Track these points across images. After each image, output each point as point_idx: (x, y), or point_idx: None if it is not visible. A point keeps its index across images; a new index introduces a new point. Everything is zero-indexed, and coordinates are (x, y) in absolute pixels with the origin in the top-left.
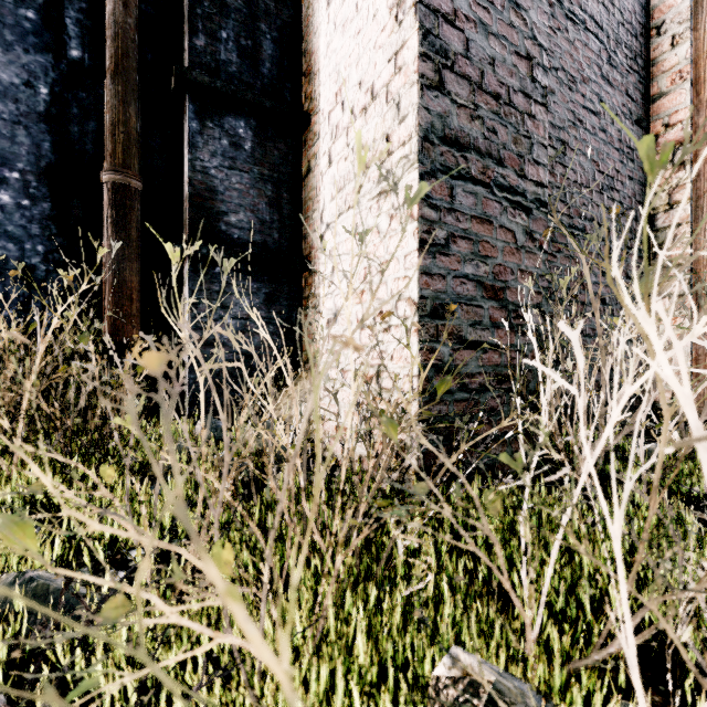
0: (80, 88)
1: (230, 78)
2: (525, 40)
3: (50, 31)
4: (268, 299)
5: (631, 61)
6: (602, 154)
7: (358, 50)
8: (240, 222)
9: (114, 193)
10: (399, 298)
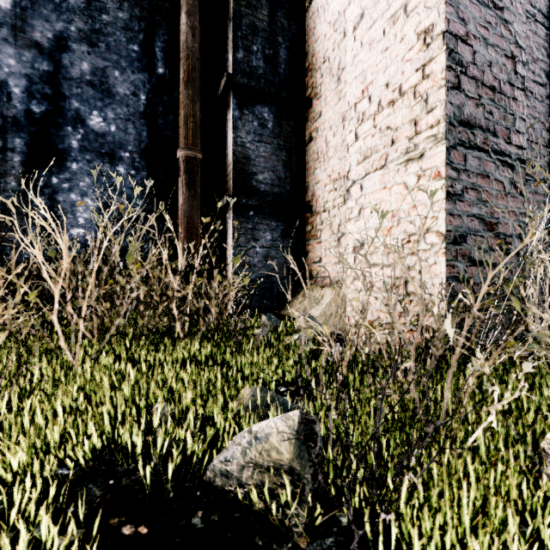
0: (163, 94)
1: (258, 79)
2: (510, 45)
3: (146, 57)
4: (283, 234)
5: None
6: (548, 116)
7: (385, 61)
8: (265, 179)
9: (187, 163)
10: (427, 231)
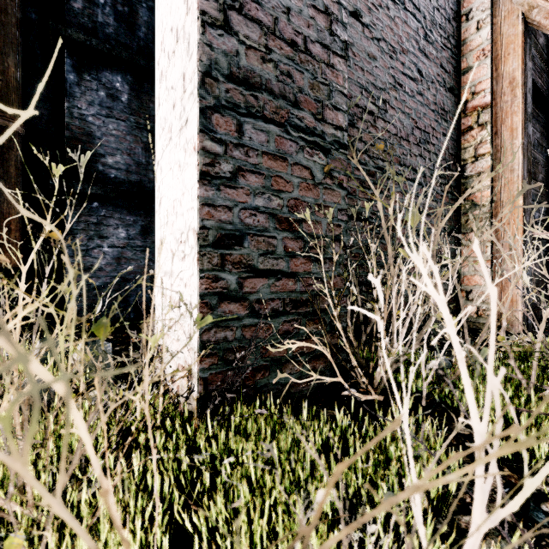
0: None
1: (107, 39)
2: None
3: None
4: (144, 231)
5: (445, 39)
6: (419, 113)
7: None
8: (117, 163)
9: None
10: (189, 229)
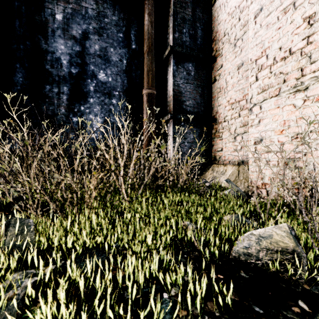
0: (135, 59)
1: (186, 47)
2: None
3: (126, 40)
4: (199, 135)
5: None
6: None
7: (279, 35)
8: (190, 104)
9: (148, 97)
10: (310, 132)
